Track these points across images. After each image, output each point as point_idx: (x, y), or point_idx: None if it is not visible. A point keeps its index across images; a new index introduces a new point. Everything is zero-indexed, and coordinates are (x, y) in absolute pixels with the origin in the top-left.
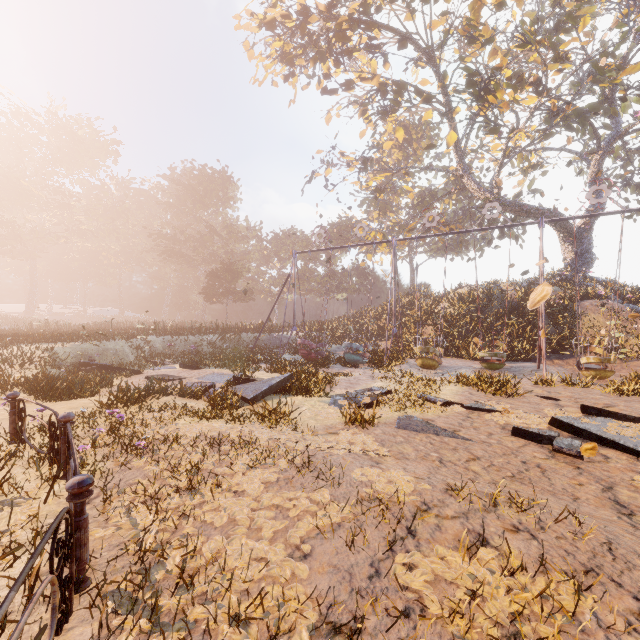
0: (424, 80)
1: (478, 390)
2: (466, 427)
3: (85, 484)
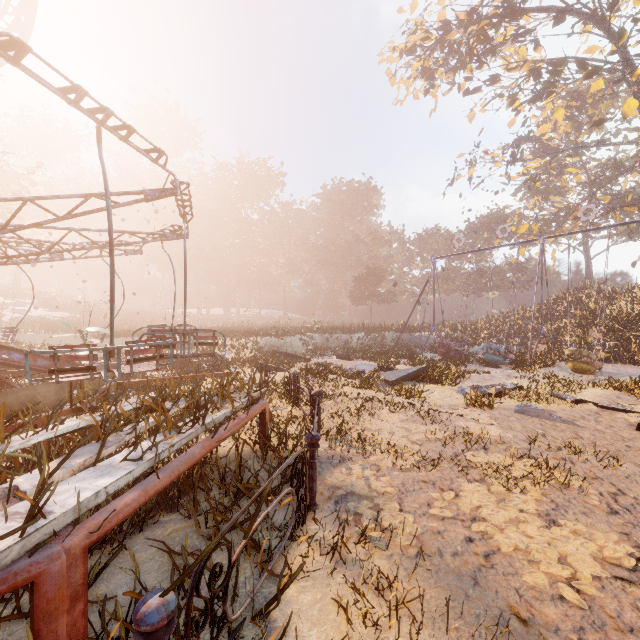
0: (591, 47)
1: (629, 395)
2: (587, 419)
3: (320, 392)
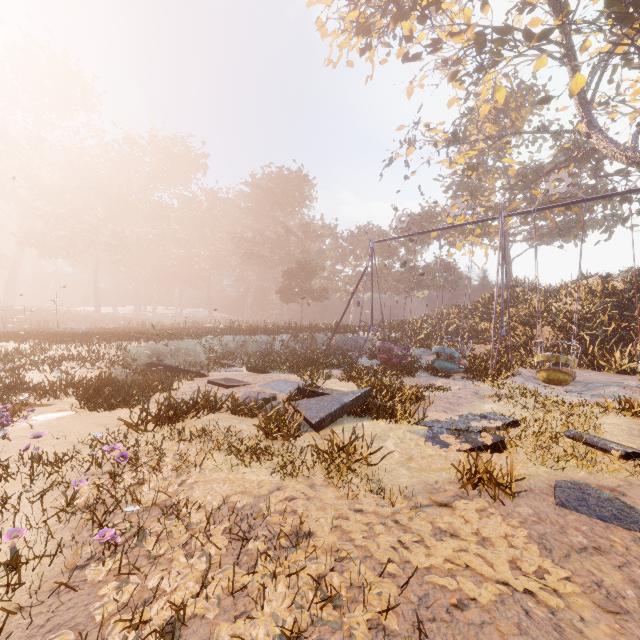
0: (535, 20)
1: None
2: None
3: None
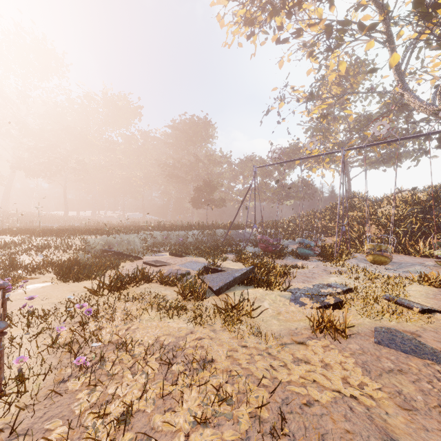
0: (366, 16)
1: None
2: None
3: None
